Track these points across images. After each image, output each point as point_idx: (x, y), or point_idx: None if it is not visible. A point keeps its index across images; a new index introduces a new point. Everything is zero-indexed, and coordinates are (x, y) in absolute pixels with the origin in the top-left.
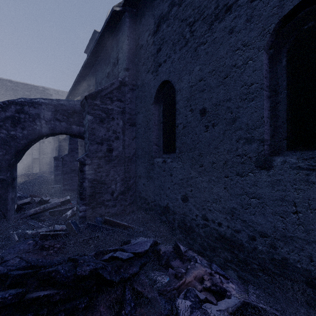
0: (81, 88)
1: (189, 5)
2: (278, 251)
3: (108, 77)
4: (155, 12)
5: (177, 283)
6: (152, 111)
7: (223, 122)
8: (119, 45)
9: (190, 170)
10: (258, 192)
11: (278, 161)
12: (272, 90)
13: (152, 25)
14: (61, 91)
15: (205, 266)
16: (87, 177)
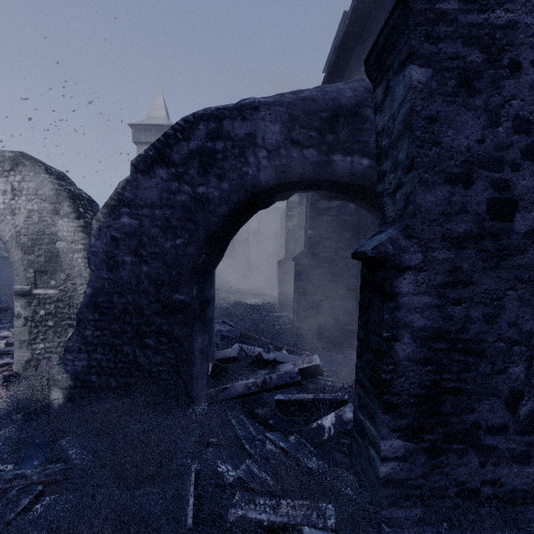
0: None
1: None
2: None
3: None
4: None
5: None
6: None
7: None
8: None
9: None
10: None
11: None
12: None
13: None
14: None
15: None
16: (407, 318)
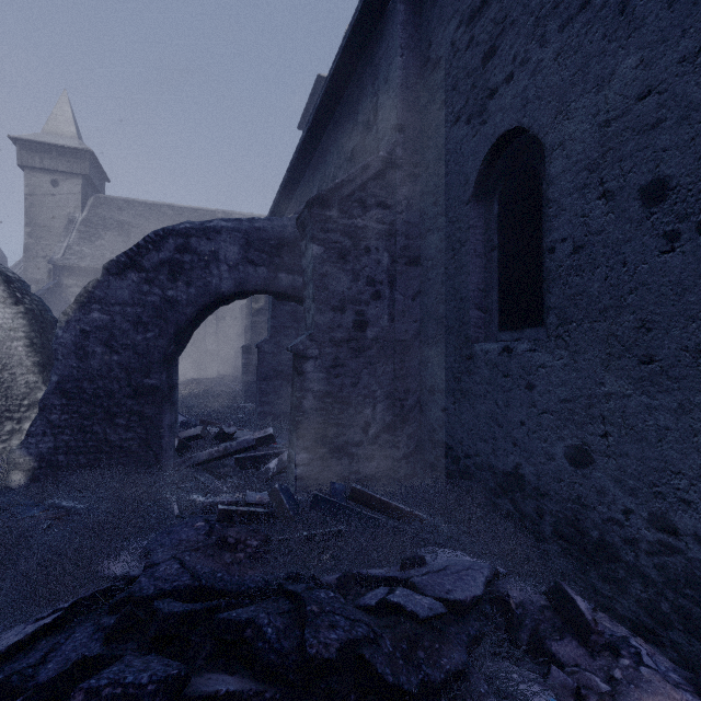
0: (293, 199)
1: None
2: None
3: (352, 159)
4: None
5: None
6: (468, 221)
7: None
8: (380, 75)
9: (600, 372)
10: None
11: None
12: None
13: None
14: (255, 215)
15: (676, 683)
16: (310, 386)
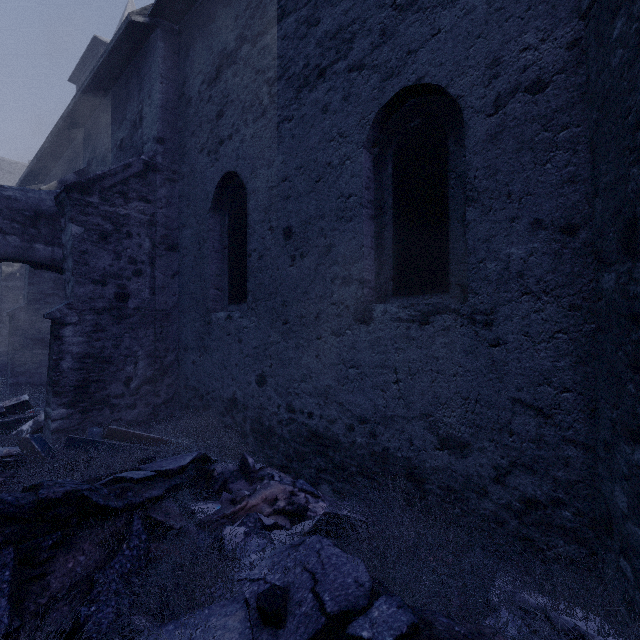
0: (60, 161)
1: (268, 49)
2: (378, 440)
3: (121, 148)
4: (214, 43)
5: (231, 509)
6: (208, 226)
7: (315, 252)
8: (145, 89)
9: (269, 330)
10: (357, 358)
11: (378, 311)
12: (377, 208)
13: (209, 66)
14: (9, 160)
15: (287, 484)
16: (69, 349)
